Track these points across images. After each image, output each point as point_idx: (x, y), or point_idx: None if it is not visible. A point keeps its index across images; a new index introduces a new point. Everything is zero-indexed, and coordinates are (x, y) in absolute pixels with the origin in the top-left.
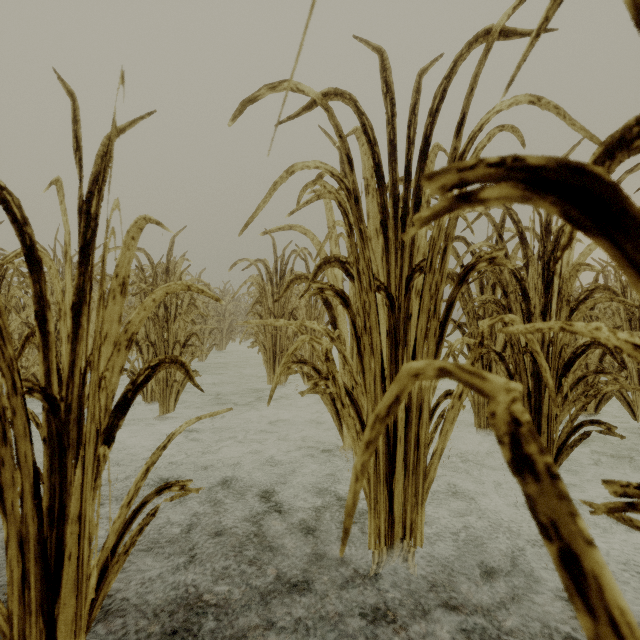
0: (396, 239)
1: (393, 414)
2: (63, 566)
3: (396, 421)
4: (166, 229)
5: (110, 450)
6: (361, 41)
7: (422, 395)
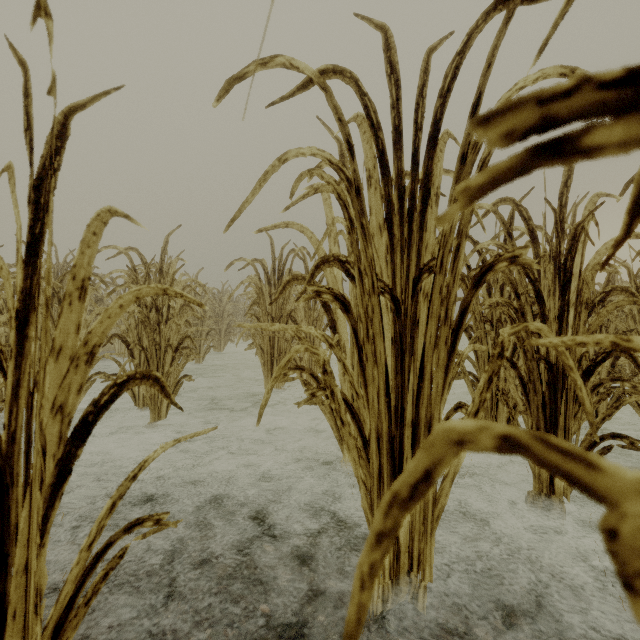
0: (402, 236)
1: (420, 498)
2: (5, 627)
3: (402, 439)
4: (137, 223)
5: (66, 484)
6: (363, 19)
7: (431, 411)
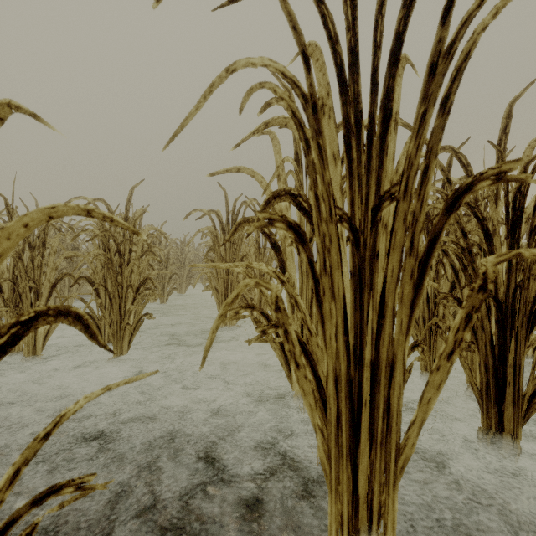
0: (359, 164)
1: None
2: None
3: (361, 382)
4: (51, 125)
5: None
6: None
7: (394, 351)
